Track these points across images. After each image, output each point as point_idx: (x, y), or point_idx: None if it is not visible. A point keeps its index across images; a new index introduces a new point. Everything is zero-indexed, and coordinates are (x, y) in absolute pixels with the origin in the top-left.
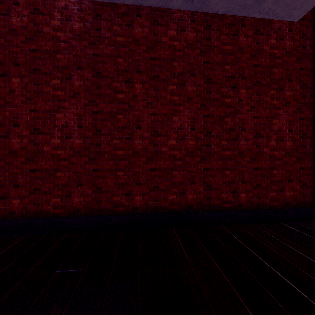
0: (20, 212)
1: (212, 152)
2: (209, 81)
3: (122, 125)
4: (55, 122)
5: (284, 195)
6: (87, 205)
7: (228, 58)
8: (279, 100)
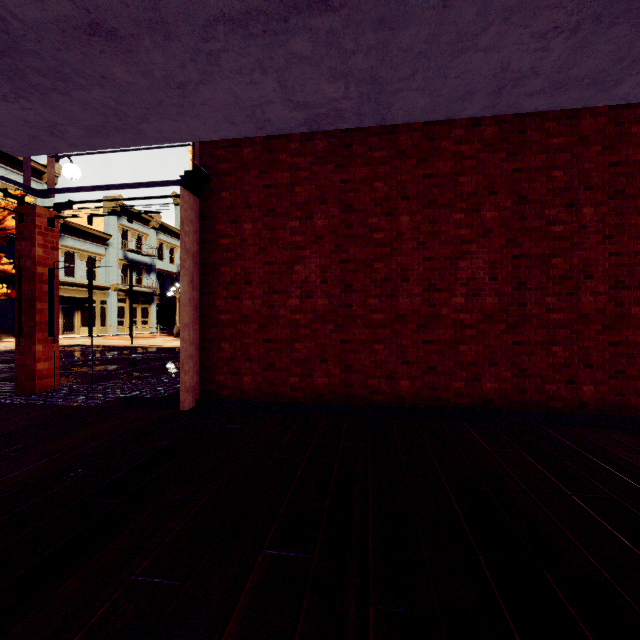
0: (252, 393)
1: (528, 315)
2: (523, 200)
3: (382, 278)
4: (293, 277)
5: None
6: (333, 389)
7: (557, 158)
8: None
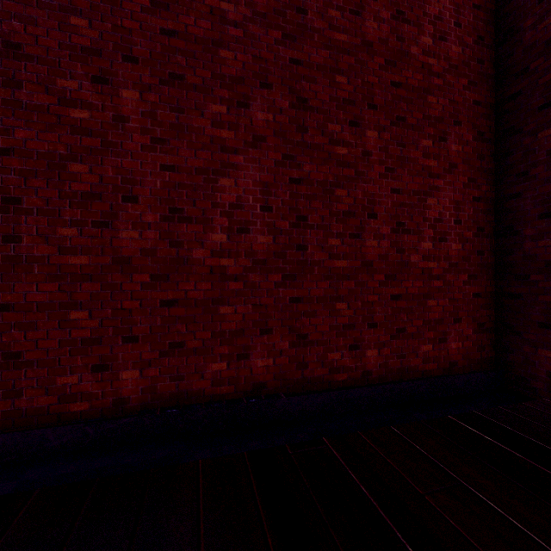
0: None
1: (310, 262)
2: (303, 104)
3: (85, 191)
4: None
5: (447, 348)
6: None
7: (342, 60)
8: (439, 159)
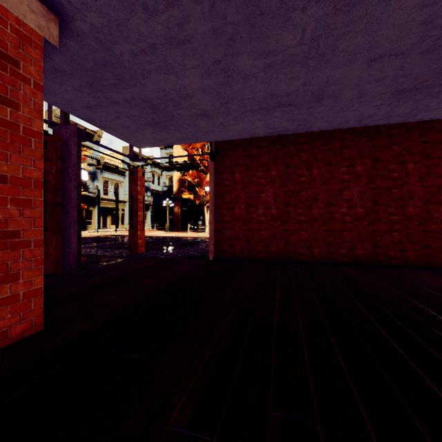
0: (240, 255)
1: (380, 217)
2: (377, 161)
3: (304, 199)
4: (260, 199)
5: None
6: (280, 253)
7: (395, 140)
8: None
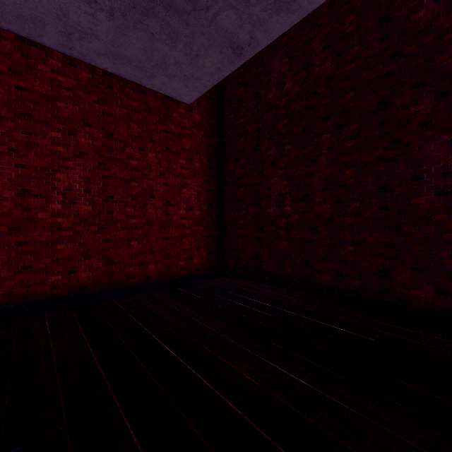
0: None
1: (115, 220)
2: (111, 137)
3: None
4: None
5: (193, 262)
6: None
7: (134, 115)
8: (189, 170)
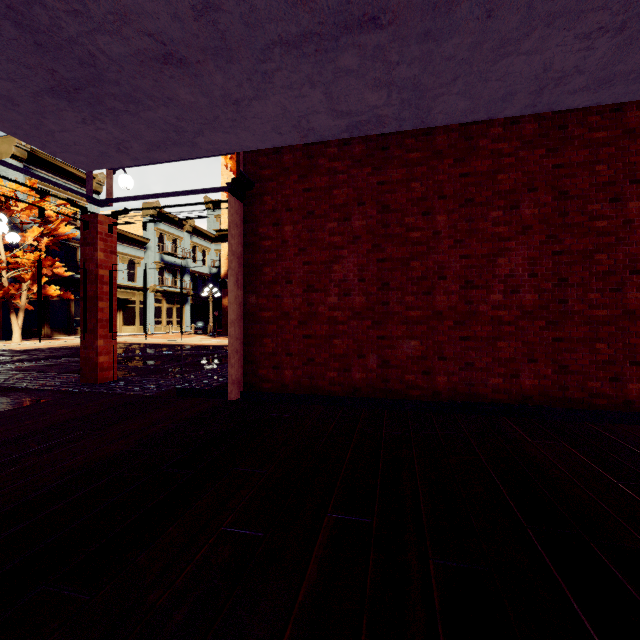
0: (293, 386)
1: (570, 312)
2: (564, 196)
3: (418, 276)
4: (331, 276)
5: None
6: (370, 383)
7: (601, 152)
8: None
